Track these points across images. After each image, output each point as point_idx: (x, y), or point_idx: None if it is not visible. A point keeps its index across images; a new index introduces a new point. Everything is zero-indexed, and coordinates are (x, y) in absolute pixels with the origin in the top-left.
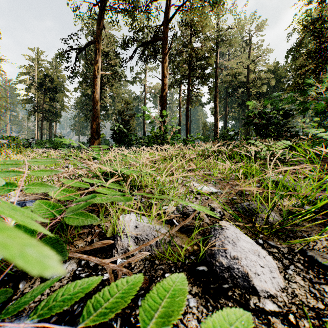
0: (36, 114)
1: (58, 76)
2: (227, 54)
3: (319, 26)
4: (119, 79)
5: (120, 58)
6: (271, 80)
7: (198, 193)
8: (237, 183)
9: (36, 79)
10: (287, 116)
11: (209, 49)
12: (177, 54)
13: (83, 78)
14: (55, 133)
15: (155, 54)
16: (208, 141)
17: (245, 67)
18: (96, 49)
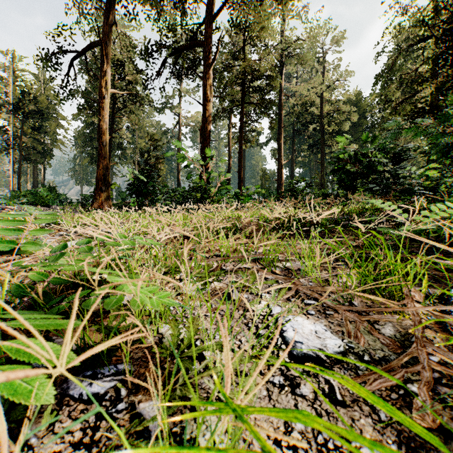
0: (11, 151)
1: (47, 95)
2: (294, 77)
3: (450, 20)
4: (140, 102)
5: (142, 72)
6: (352, 114)
7: (293, 356)
8: (390, 319)
9: (12, 98)
10: (400, 160)
11: (272, 65)
12: (225, 69)
13: (85, 99)
14: (43, 181)
15: (193, 67)
16: (269, 196)
17: (319, 95)
18: (102, 55)
